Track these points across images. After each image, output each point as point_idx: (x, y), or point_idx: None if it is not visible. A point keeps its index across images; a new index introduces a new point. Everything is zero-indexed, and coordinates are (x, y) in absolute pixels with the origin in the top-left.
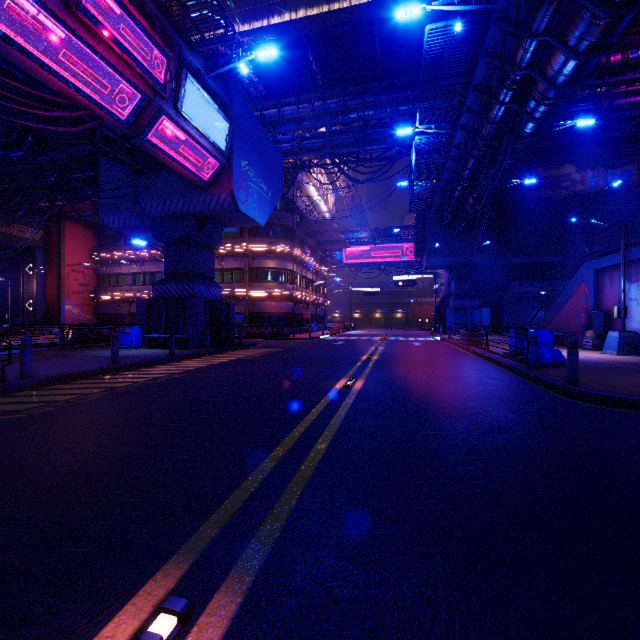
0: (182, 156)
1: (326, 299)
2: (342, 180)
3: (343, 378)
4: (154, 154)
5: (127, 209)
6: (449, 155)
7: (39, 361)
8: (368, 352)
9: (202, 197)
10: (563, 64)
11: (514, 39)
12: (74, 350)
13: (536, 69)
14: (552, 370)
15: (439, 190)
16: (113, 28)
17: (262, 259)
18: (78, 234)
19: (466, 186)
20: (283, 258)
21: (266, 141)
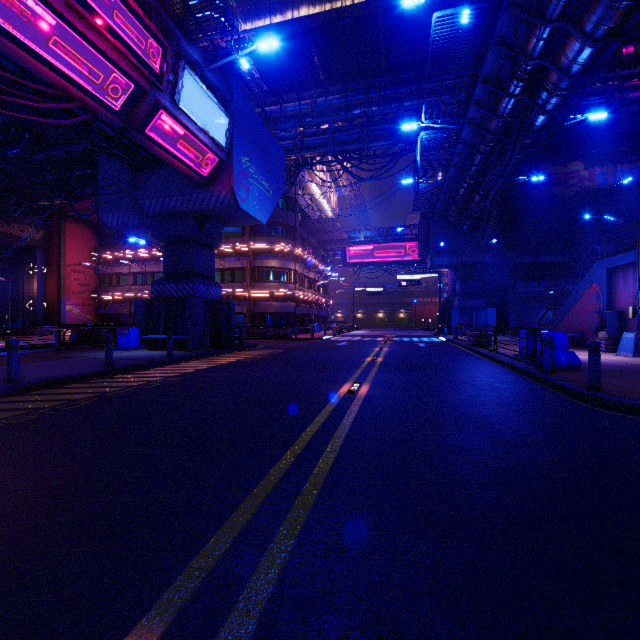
0: (180, 151)
1: (329, 299)
2: (345, 179)
3: (347, 382)
4: (151, 149)
5: (126, 207)
6: (455, 151)
7: (32, 363)
8: (372, 353)
9: (201, 194)
10: (578, 52)
11: (527, 26)
12: (70, 351)
13: (549, 58)
14: (568, 374)
15: (444, 188)
16: (106, 15)
17: (264, 258)
18: (79, 234)
19: (472, 183)
20: (285, 257)
21: (267, 137)
